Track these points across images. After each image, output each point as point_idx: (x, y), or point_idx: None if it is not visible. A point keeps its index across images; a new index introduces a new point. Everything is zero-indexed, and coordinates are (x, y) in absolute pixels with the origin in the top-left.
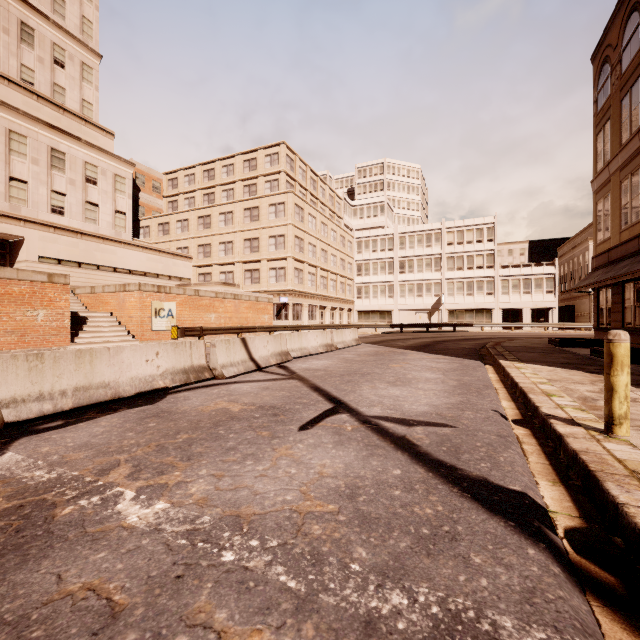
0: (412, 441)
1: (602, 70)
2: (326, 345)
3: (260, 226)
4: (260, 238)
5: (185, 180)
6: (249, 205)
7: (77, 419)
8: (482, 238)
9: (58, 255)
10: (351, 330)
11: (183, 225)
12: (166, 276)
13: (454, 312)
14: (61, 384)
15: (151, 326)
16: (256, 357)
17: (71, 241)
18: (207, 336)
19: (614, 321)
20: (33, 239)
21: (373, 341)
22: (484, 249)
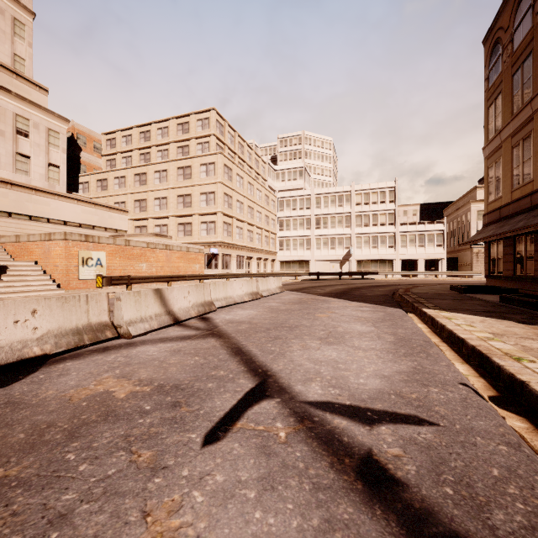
0: (387, 469)
1: (493, 50)
2: (251, 293)
3: (192, 183)
4: (192, 194)
5: (123, 140)
6: (182, 164)
7: None
8: (385, 199)
9: None
10: (275, 278)
11: (120, 181)
12: (102, 228)
13: (362, 262)
14: None
15: (78, 275)
16: (174, 309)
17: (0, 191)
18: (138, 284)
19: (505, 270)
20: None
21: (295, 288)
22: (386, 209)
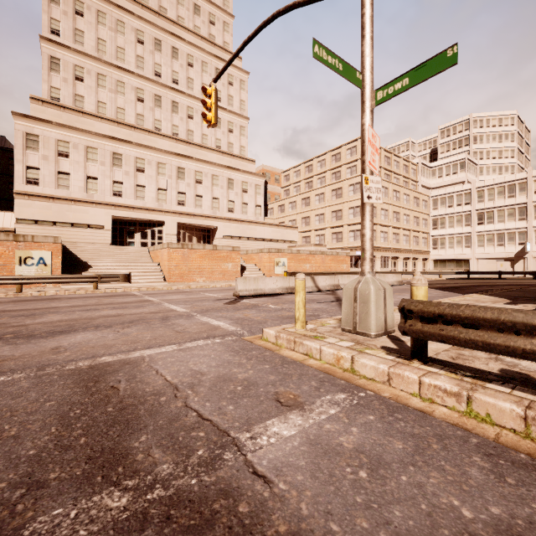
0: None
1: None
2: None
3: (342, 201)
4: (342, 210)
5: (294, 175)
6: (335, 187)
7: (255, 297)
8: None
9: (231, 234)
10: (394, 275)
11: (292, 205)
12: (282, 240)
13: None
14: (250, 287)
15: (274, 271)
16: (319, 286)
17: (236, 226)
18: None
19: None
20: (221, 227)
21: None
22: None
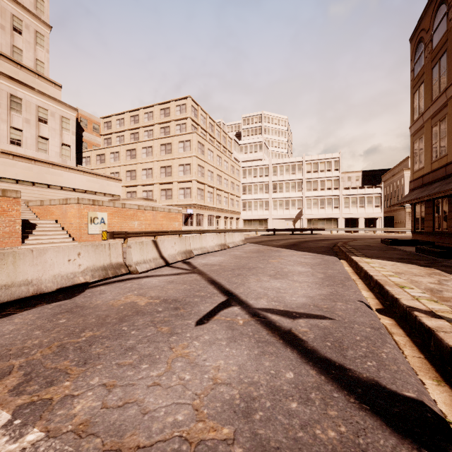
0: (298, 336)
1: (418, 47)
2: (220, 245)
3: (172, 157)
4: (172, 166)
5: (117, 123)
6: (164, 142)
7: None
8: (331, 168)
9: (16, 176)
10: (239, 233)
11: (115, 156)
12: (102, 193)
13: (311, 220)
14: None
15: (87, 230)
16: (165, 255)
17: (26, 166)
18: (131, 238)
19: (427, 227)
20: None
21: (255, 241)
22: (332, 176)
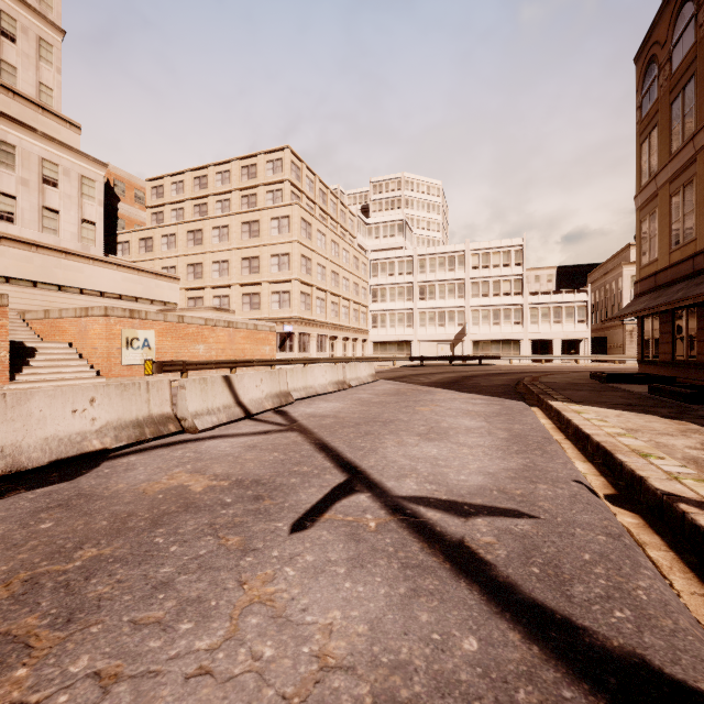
0: (478, 553)
1: (647, 71)
2: (337, 382)
3: (261, 243)
4: (261, 257)
5: (172, 188)
6: (248, 218)
7: None
8: (509, 262)
9: (5, 272)
10: (367, 364)
11: (169, 241)
12: (147, 300)
13: (479, 343)
14: None
15: (121, 359)
16: (245, 400)
17: (23, 255)
18: (194, 371)
19: (662, 353)
20: None
21: (392, 376)
22: (512, 274)
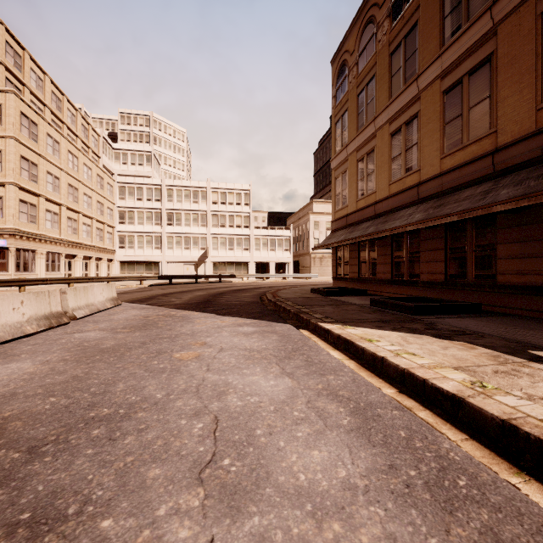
0: None
1: (340, 71)
2: (48, 316)
3: None
4: None
5: None
6: None
7: None
8: (241, 201)
9: None
10: (105, 286)
11: None
12: None
13: (218, 264)
14: None
15: None
16: None
17: None
18: None
19: (351, 272)
20: None
21: (139, 298)
22: (242, 211)
